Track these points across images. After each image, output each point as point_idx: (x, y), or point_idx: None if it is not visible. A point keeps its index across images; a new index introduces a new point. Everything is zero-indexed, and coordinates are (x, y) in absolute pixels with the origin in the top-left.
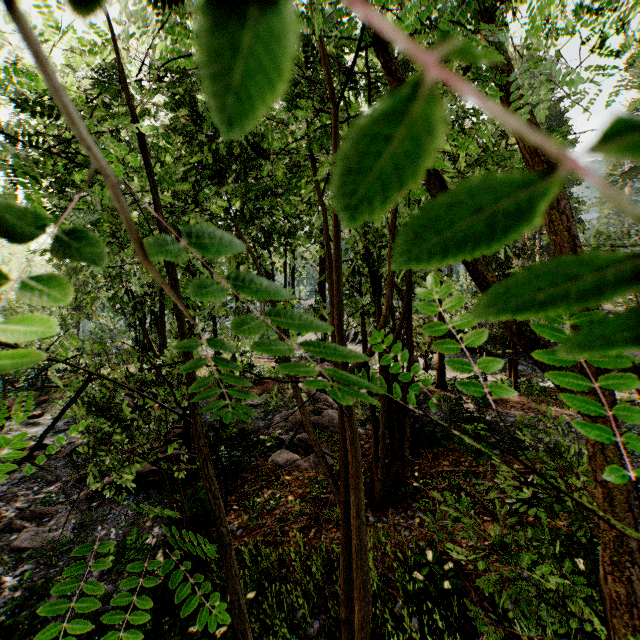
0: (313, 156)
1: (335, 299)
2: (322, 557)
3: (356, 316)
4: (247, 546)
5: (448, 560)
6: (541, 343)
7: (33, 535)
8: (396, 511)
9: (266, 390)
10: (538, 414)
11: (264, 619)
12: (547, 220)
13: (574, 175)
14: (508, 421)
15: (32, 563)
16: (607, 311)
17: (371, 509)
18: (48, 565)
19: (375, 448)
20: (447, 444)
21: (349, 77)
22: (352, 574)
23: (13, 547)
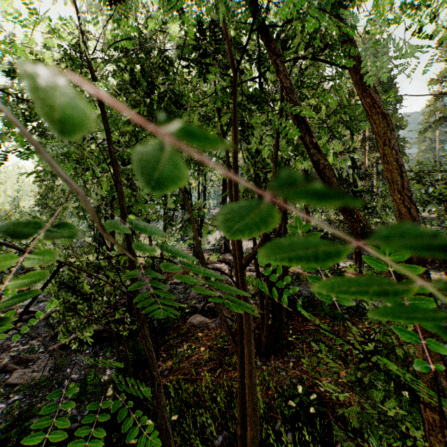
0: (218, 108)
1: None
2: (224, 390)
3: None
4: (172, 382)
5: (313, 392)
6: None
7: (21, 375)
8: (276, 358)
9: (185, 272)
10: None
11: (183, 434)
12: (383, 153)
13: (400, 122)
14: None
15: (20, 394)
16: (423, 217)
17: (259, 356)
18: (32, 396)
19: (261, 313)
20: (312, 310)
21: (243, 51)
22: (245, 403)
23: (7, 383)
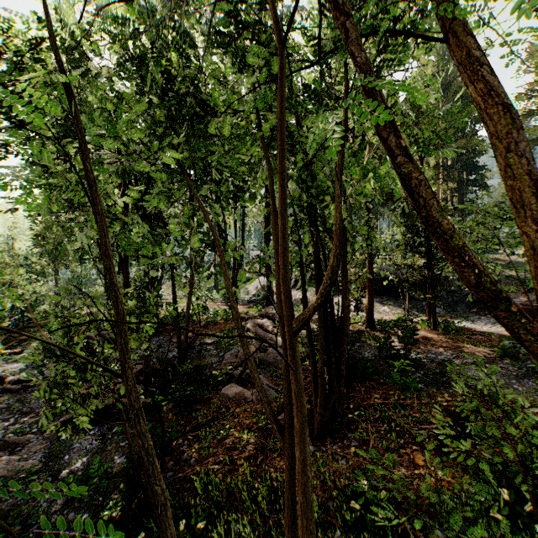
0: (258, 114)
1: (280, 248)
2: (267, 485)
3: (297, 266)
4: (199, 474)
5: (382, 489)
6: (505, 295)
7: (5, 464)
8: (333, 441)
9: (219, 330)
10: (455, 351)
11: None
12: (505, 164)
13: (481, 146)
14: (430, 357)
15: None
16: (508, 261)
17: (311, 439)
18: None
19: (314, 384)
20: (377, 378)
21: (295, 9)
22: (296, 520)
23: None
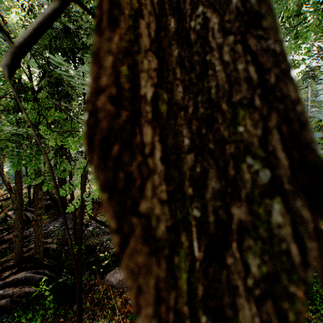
0: None
1: None
2: None
3: None
4: None
5: None
6: None
7: None
8: None
9: None
10: None
11: None
12: None
13: None
14: None
15: None
16: None
17: None
18: None
19: None
20: None
21: None
22: None
23: None
